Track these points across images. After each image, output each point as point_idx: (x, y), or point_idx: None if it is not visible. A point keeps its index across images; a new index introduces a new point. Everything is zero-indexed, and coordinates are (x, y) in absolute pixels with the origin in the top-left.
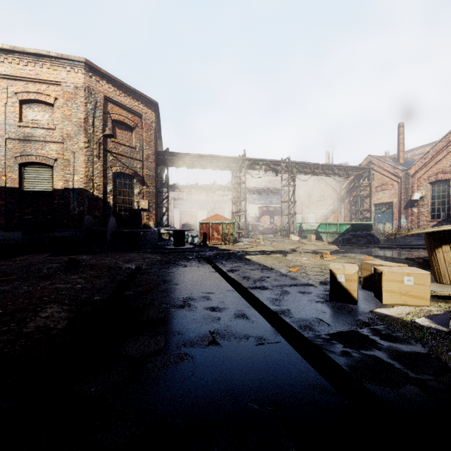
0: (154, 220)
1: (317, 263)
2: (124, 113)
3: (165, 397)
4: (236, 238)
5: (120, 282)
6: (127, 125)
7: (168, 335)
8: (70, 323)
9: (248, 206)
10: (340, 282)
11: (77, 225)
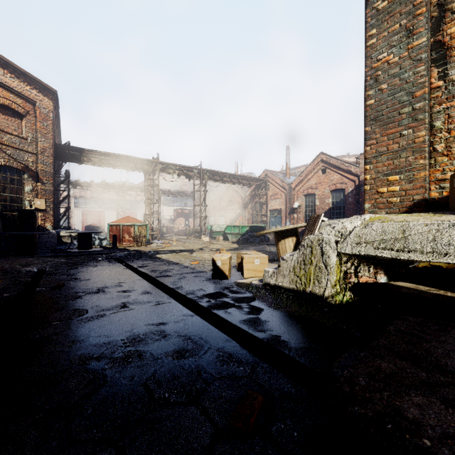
0: (52, 221)
1: None
2: (10, 97)
3: (93, 332)
4: (149, 240)
5: (25, 282)
6: (15, 110)
7: (88, 308)
8: None
9: (163, 208)
10: (218, 266)
11: None
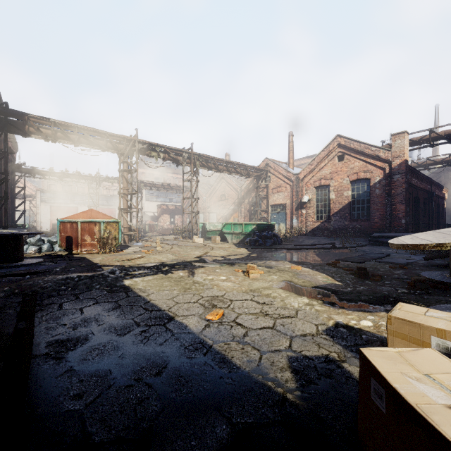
0: None
1: (244, 286)
2: None
3: None
4: (125, 242)
5: None
6: None
7: None
8: None
9: (145, 204)
10: None
11: None
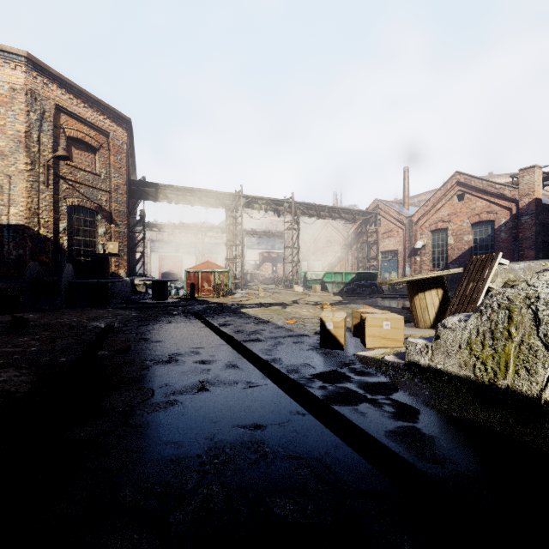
0: (126, 267)
1: (316, 314)
2: (84, 129)
3: (158, 433)
4: (231, 290)
5: (89, 342)
6: (89, 144)
7: (155, 387)
8: (34, 386)
9: (246, 252)
10: (329, 329)
11: (15, 274)
